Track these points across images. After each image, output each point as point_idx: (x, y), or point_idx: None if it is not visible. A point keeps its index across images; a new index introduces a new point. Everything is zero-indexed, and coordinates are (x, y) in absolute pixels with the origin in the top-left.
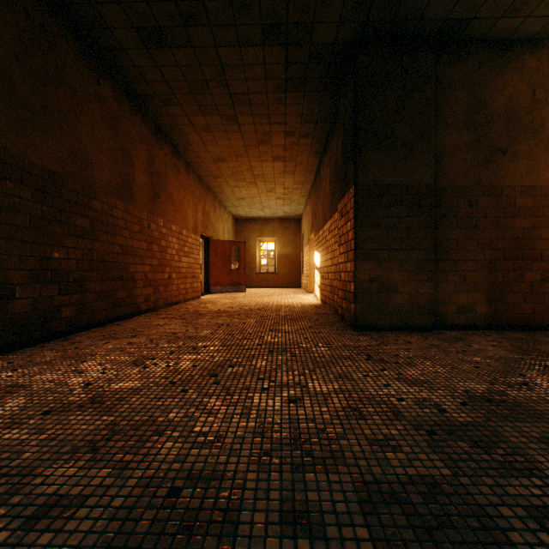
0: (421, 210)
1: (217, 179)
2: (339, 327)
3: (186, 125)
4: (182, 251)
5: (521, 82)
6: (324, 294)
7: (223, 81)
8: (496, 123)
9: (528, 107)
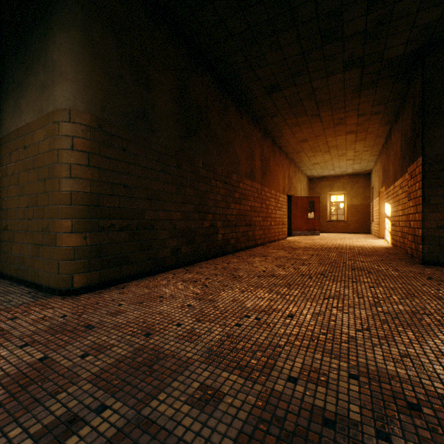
0: None
1: (298, 153)
2: (407, 262)
3: (282, 125)
4: (276, 207)
5: None
6: (395, 239)
7: (312, 97)
8: None
9: None
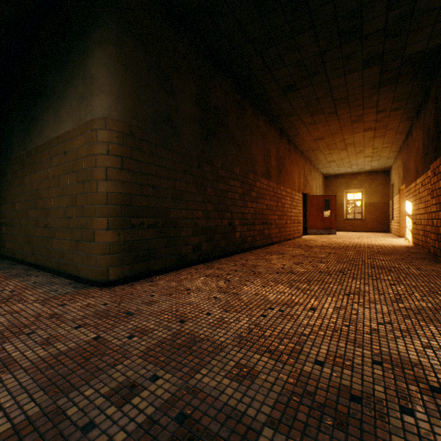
0: None
1: (314, 151)
2: (430, 261)
3: (298, 124)
4: (291, 205)
5: None
6: (416, 237)
7: (329, 96)
8: None
9: None
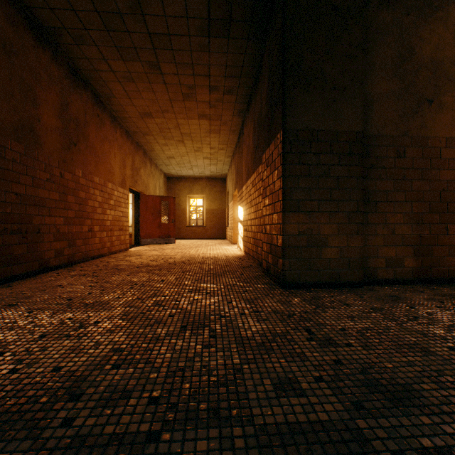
0: (352, 159)
1: (146, 136)
2: (265, 283)
3: (106, 71)
4: (106, 204)
5: (446, 33)
6: (248, 246)
7: (140, 16)
8: (423, 72)
9: (453, 58)
